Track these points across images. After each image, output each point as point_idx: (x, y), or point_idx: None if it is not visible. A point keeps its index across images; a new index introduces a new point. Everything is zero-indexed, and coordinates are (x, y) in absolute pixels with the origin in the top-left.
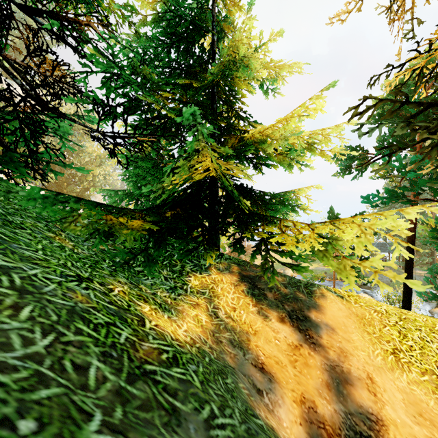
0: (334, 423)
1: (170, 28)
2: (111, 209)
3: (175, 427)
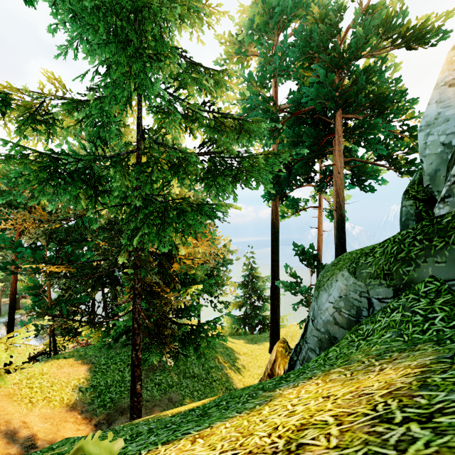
0: (19, 452)
1: None
2: None
3: None
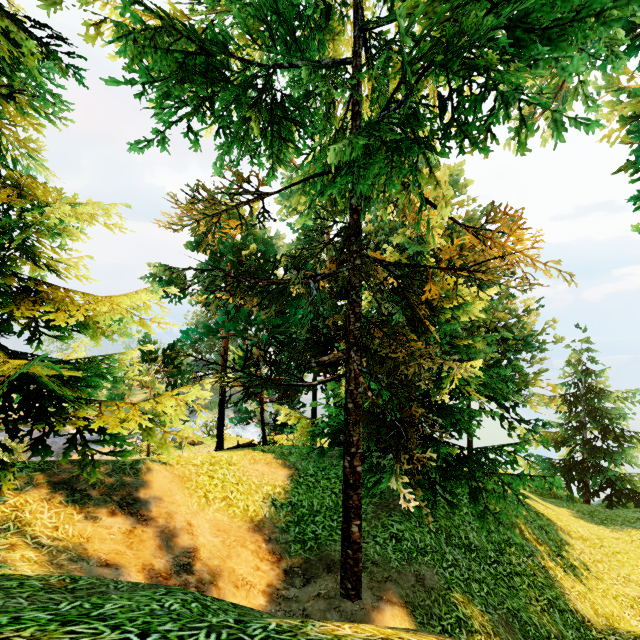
0: (167, 569)
1: None
2: None
3: (107, 594)
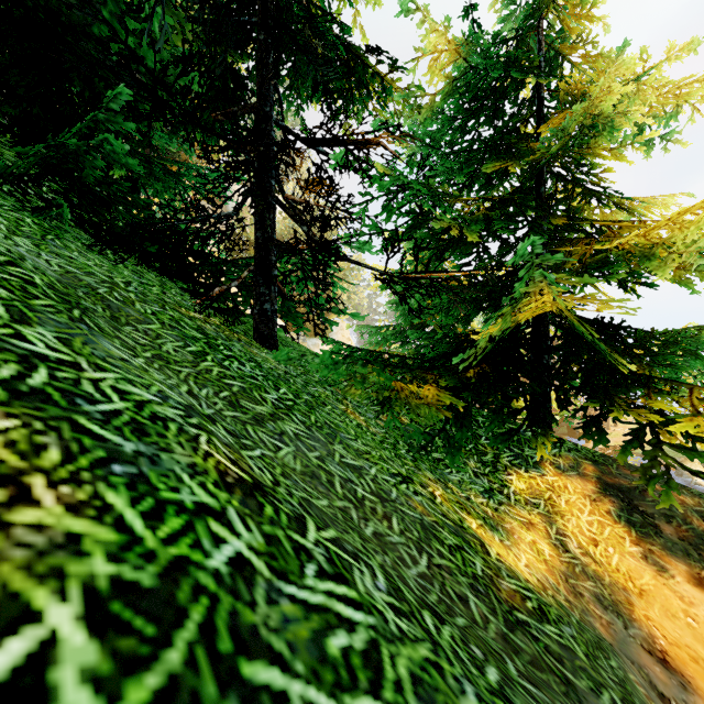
0: None
1: (468, 91)
2: (381, 358)
3: (576, 702)
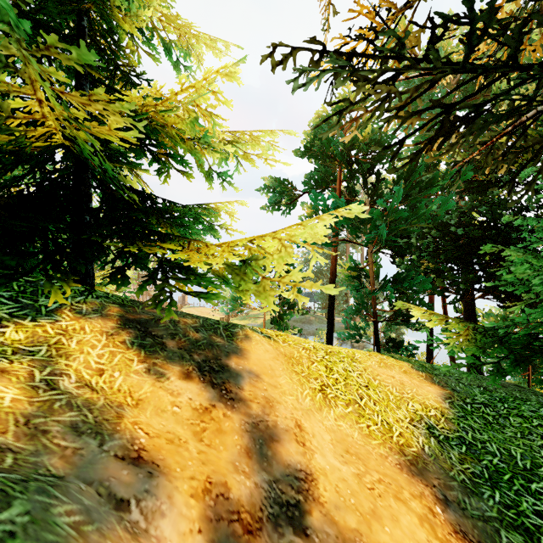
0: (254, 505)
1: None
2: None
3: None
